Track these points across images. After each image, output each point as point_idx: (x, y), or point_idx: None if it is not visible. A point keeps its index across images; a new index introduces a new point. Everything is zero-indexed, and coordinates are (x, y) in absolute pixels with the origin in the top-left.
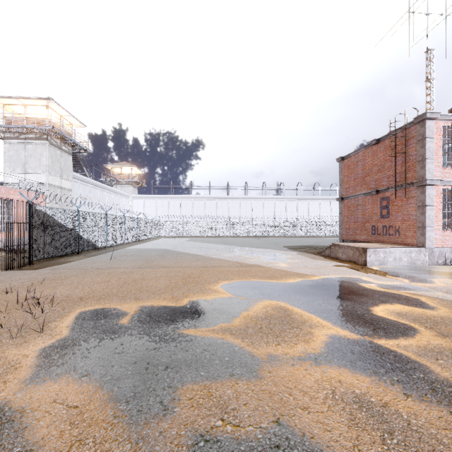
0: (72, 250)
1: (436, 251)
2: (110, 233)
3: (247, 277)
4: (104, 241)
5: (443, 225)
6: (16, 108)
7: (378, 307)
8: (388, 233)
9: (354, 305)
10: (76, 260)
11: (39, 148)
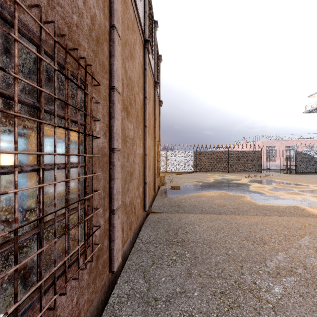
0: None
1: None
2: None
3: None
4: None
5: None
6: None
7: None
8: None
9: None
10: None
11: None
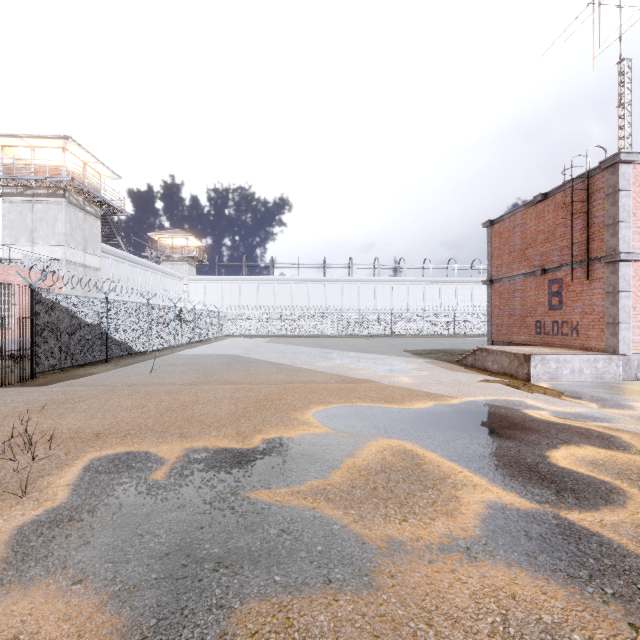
0: (97, 356)
1: (634, 360)
2: (154, 331)
3: (352, 400)
4: (146, 344)
5: None
6: (20, 151)
7: (559, 451)
8: (560, 332)
9: (520, 447)
10: (102, 371)
11: (52, 209)
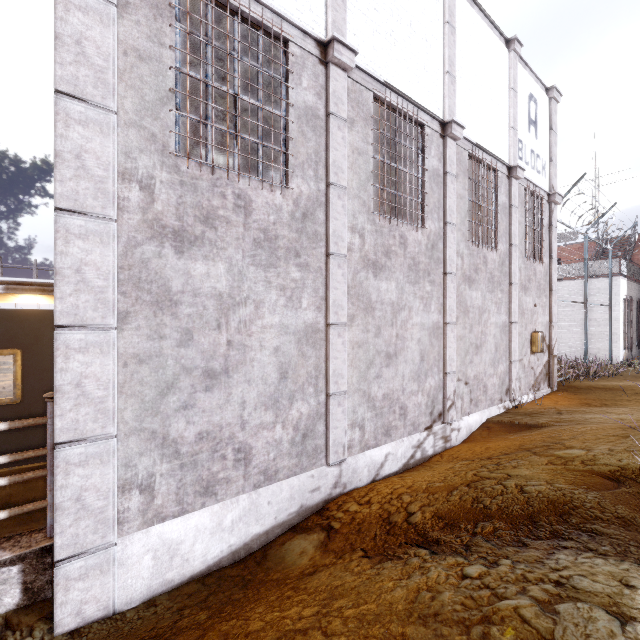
0: None
1: None
2: None
3: None
4: None
5: None
6: None
7: None
8: None
9: None
10: None
11: None
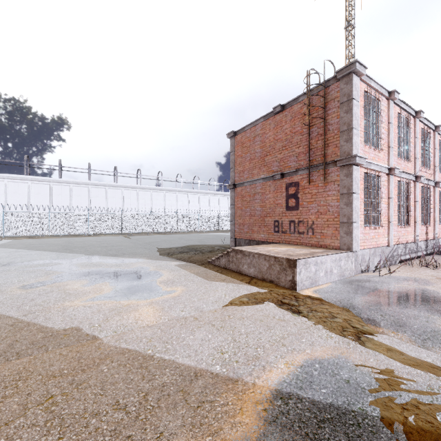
0: None
1: (359, 255)
2: None
3: None
4: None
5: (366, 220)
6: None
7: None
8: (297, 230)
9: None
10: None
11: None
